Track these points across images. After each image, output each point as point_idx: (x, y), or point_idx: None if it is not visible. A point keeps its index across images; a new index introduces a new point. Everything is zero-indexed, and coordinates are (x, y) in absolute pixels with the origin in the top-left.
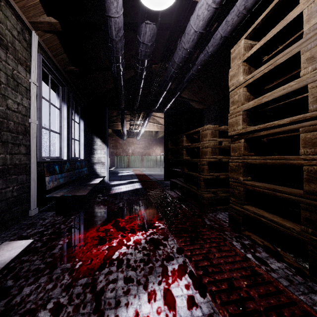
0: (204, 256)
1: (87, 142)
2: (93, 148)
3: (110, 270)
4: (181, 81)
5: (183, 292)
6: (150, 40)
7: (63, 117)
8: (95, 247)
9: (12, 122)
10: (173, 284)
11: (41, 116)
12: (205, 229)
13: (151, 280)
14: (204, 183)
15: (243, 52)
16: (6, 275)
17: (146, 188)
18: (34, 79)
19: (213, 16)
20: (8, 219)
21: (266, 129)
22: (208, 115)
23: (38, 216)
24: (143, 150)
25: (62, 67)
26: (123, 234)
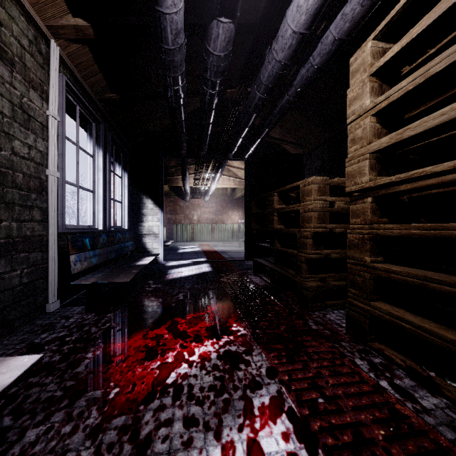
0: (310, 383)
1: (133, 204)
2: (142, 213)
3: (162, 403)
4: (271, 112)
5: (279, 446)
6: (224, 49)
7: (97, 167)
8: (141, 364)
9: (20, 174)
10: (262, 431)
11: (64, 165)
12: (310, 336)
13: (227, 423)
14: (307, 265)
15: (370, 60)
16: (2, 407)
17: (218, 272)
18: (54, 111)
19: (322, 5)
20: (15, 317)
21: (410, 180)
22: (310, 163)
23: (59, 313)
24: (214, 216)
25: (96, 95)
26: (183, 342)
